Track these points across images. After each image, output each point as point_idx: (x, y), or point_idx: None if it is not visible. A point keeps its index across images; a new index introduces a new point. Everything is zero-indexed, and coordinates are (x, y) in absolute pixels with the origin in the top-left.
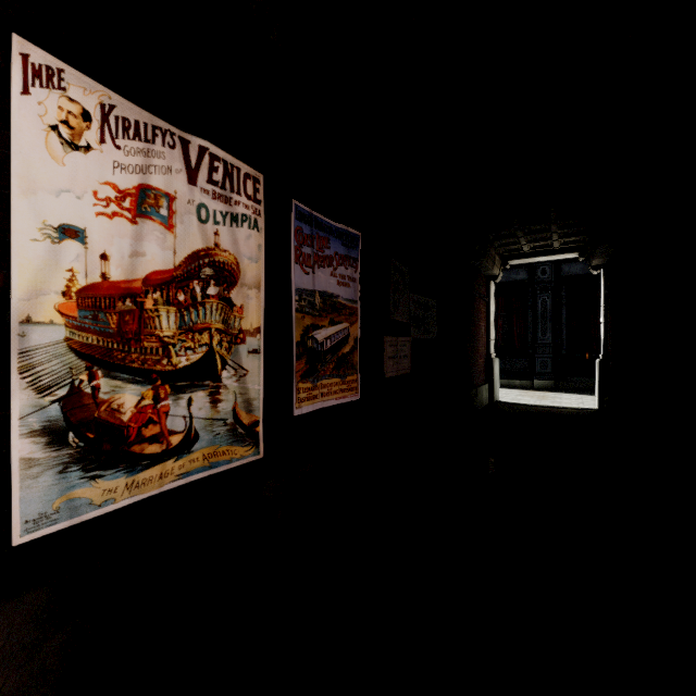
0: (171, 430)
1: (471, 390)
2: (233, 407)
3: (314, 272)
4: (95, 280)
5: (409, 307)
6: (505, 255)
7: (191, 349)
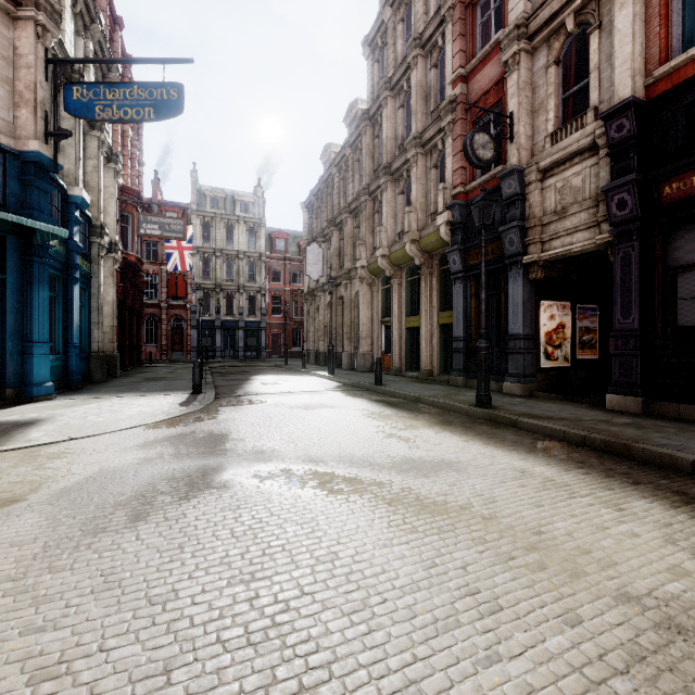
0: (555, 356)
1: None
2: (564, 354)
3: (582, 321)
4: (546, 331)
5: None
6: None
7: (557, 342)
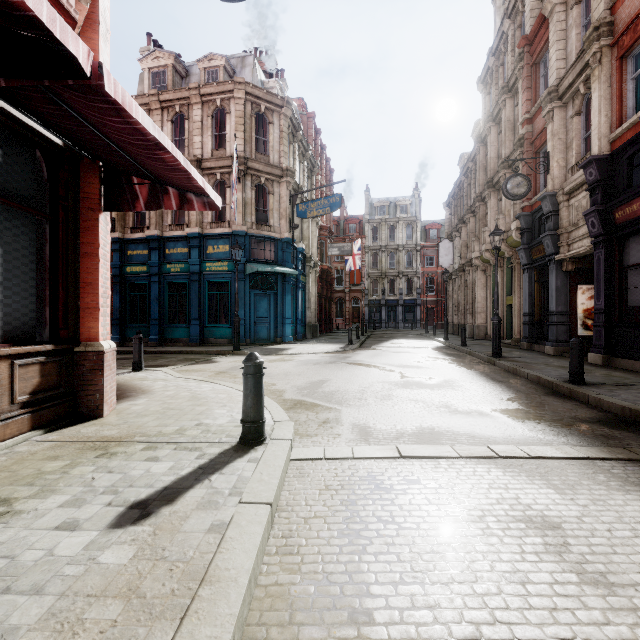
0: None
1: None
2: None
3: None
4: (585, 308)
5: None
6: None
7: None
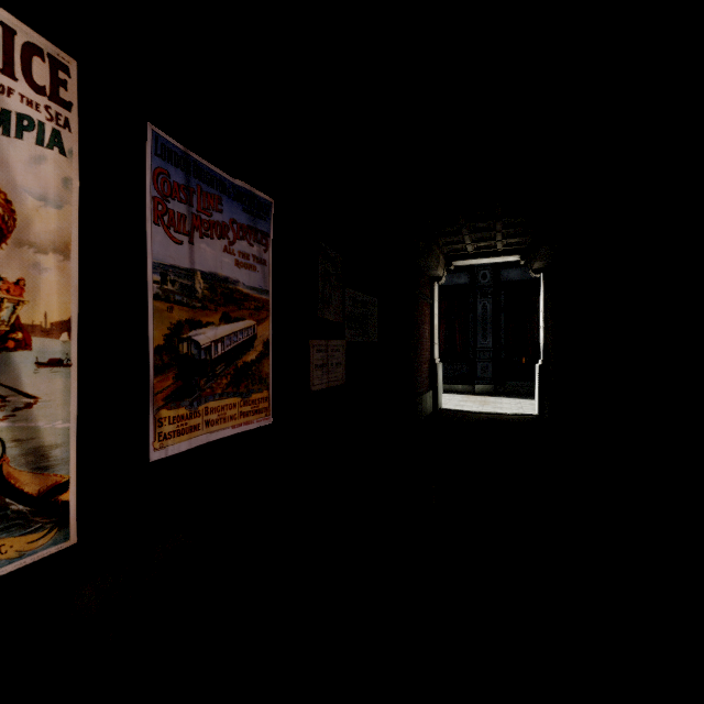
0: None
1: (415, 399)
2: None
3: (193, 242)
4: None
5: (343, 304)
6: (449, 255)
7: None
